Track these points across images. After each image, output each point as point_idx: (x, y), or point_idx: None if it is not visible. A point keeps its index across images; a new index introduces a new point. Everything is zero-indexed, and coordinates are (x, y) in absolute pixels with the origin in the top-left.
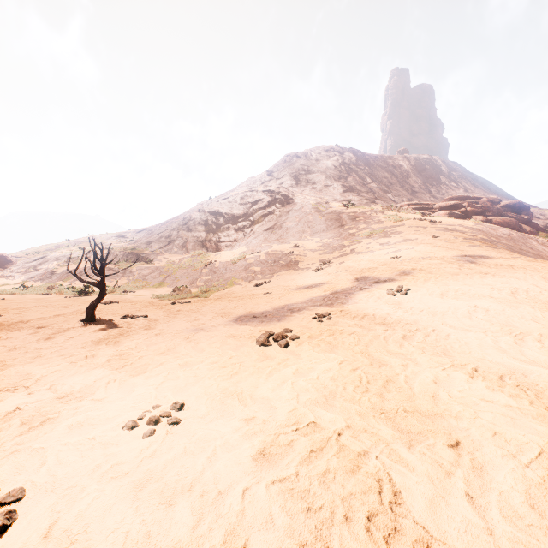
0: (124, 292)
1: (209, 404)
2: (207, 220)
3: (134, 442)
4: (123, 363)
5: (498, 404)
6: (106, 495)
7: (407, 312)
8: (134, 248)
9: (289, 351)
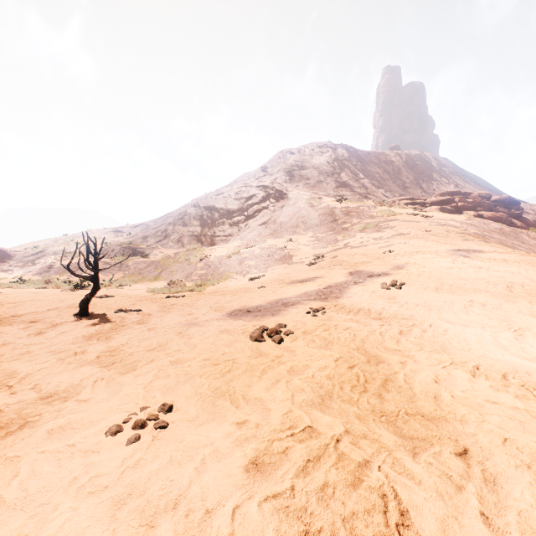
0: (120, 286)
1: (199, 405)
2: (202, 215)
3: (117, 449)
4: (113, 360)
5: (504, 406)
6: (80, 515)
7: (402, 306)
8: (131, 243)
9: (284, 347)
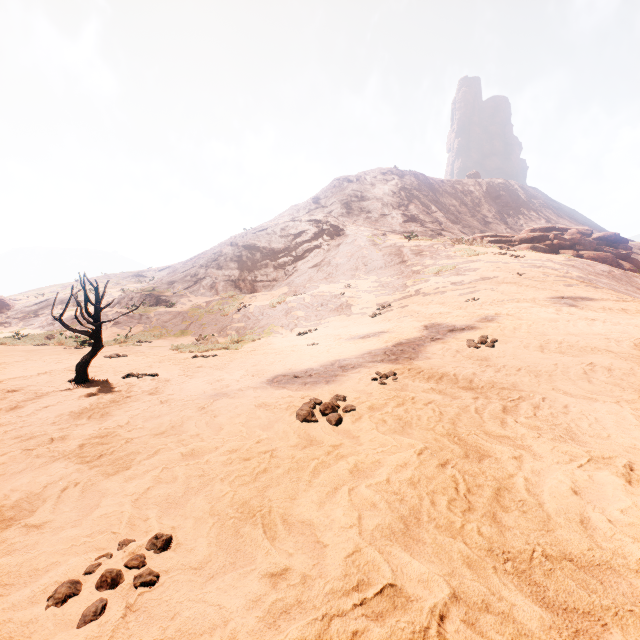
0: (138, 342)
1: (213, 536)
2: (241, 255)
3: (57, 639)
4: (101, 451)
5: None
6: None
7: (499, 371)
8: (154, 289)
9: (343, 431)
